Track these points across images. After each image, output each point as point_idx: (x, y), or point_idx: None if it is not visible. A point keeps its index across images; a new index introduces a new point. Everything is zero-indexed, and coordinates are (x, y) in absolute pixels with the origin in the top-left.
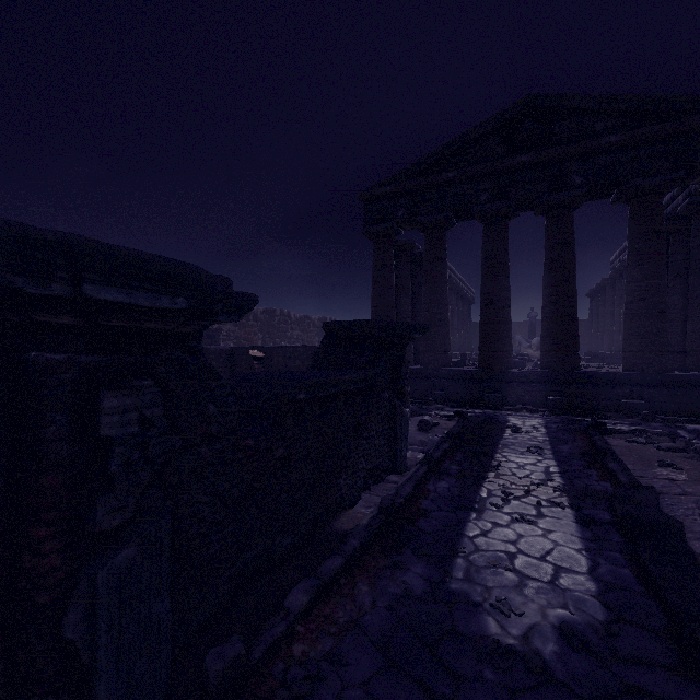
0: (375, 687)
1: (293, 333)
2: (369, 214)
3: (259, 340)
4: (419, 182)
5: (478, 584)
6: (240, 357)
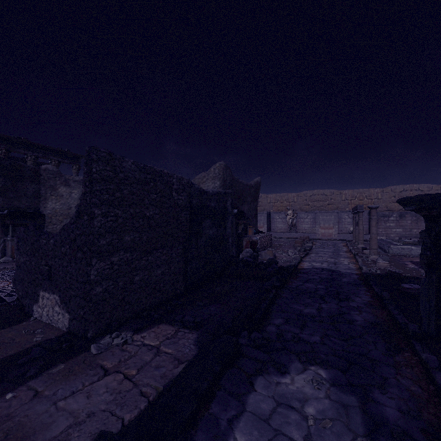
0: (365, 350)
1: None
2: None
3: None
4: None
5: (336, 401)
6: None
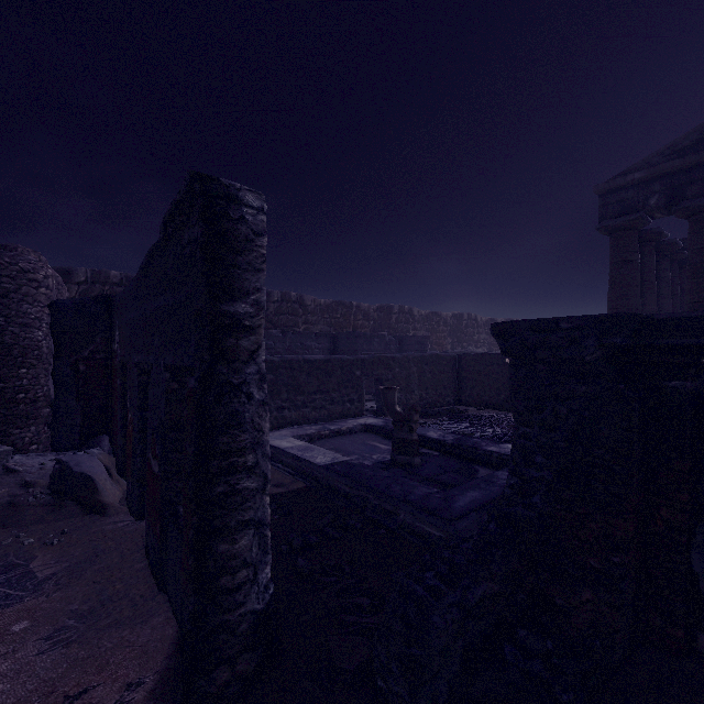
0: None
1: (479, 336)
2: (606, 208)
3: (448, 345)
4: (685, 160)
5: None
6: (467, 363)
